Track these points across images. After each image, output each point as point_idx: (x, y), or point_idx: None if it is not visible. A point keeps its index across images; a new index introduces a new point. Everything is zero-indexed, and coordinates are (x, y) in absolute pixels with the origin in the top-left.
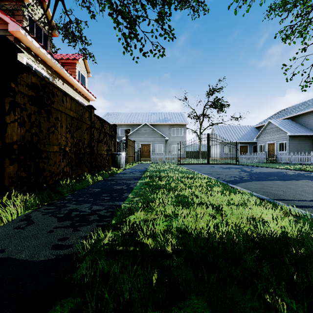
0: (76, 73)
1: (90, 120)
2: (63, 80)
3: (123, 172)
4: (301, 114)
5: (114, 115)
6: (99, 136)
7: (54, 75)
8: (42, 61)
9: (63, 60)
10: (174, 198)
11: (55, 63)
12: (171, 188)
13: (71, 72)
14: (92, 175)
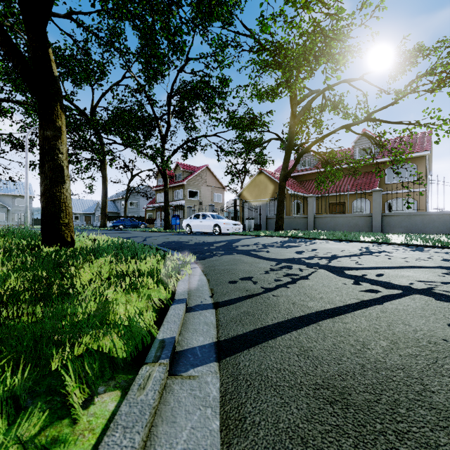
0: None
1: None
2: None
3: None
4: (115, 199)
5: None
6: None
7: None
8: None
9: None
10: None
11: None
12: None
13: None
14: None
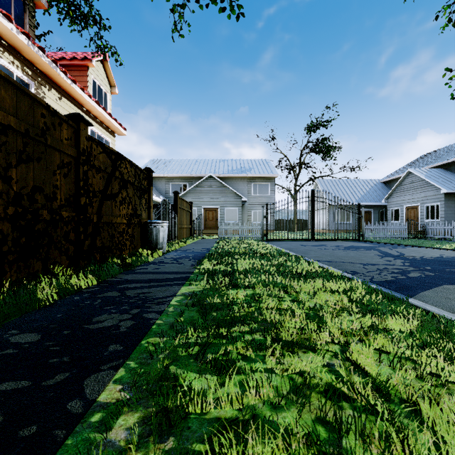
0: (87, 83)
1: (75, 147)
2: (61, 92)
3: (161, 259)
4: None
5: (162, 163)
6: (106, 186)
7: (40, 79)
8: (12, 48)
9: (66, 60)
10: (295, 415)
11: (39, 55)
12: (266, 323)
13: (79, 81)
14: (79, 271)
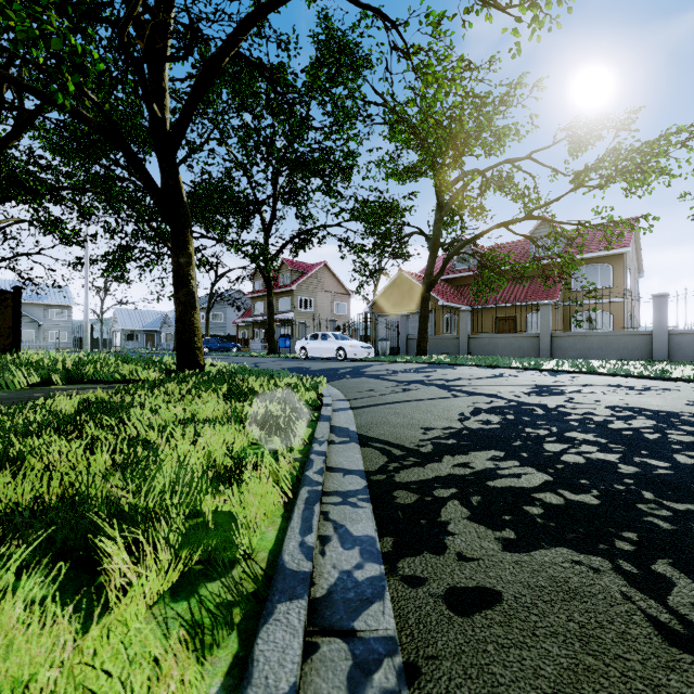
0: None
1: None
2: None
3: None
4: None
5: None
6: None
7: None
8: None
9: None
10: None
11: None
12: None
13: None
14: None
